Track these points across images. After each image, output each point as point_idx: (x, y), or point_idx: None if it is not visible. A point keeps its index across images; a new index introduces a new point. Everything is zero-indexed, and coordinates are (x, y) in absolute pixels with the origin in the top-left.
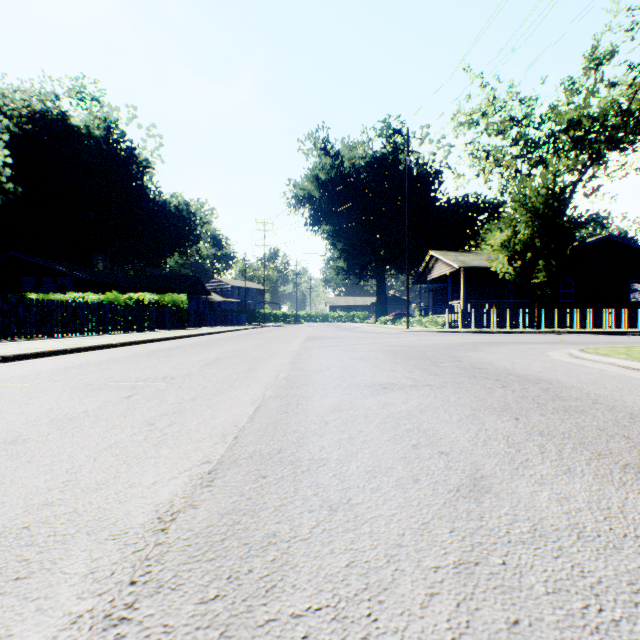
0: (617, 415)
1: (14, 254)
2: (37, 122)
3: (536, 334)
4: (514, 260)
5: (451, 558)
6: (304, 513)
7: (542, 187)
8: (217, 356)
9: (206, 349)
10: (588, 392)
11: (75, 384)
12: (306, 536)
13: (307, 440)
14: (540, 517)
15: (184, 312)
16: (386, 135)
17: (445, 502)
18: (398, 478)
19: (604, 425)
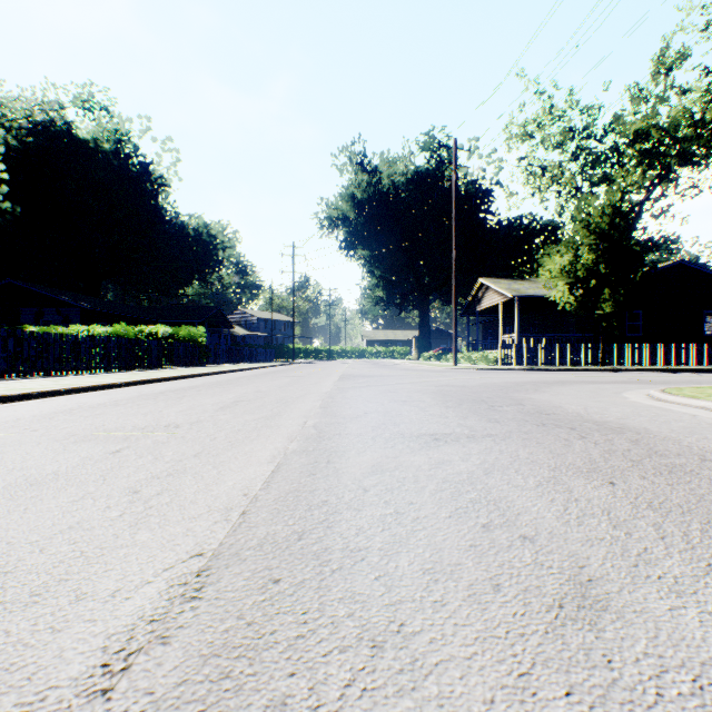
0: None
1: (12, 282)
2: (39, 134)
3: (601, 372)
4: (576, 288)
5: None
6: (333, 654)
7: (608, 205)
8: (235, 398)
9: (224, 390)
10: (689, 445)
11: (56, 434)
12: (335, 706)
13: (339, 517)
14: (701, 661)
15: (202, 347)
16: (430, 149)
17: (547, 630)
18: (470, 583)
19: None
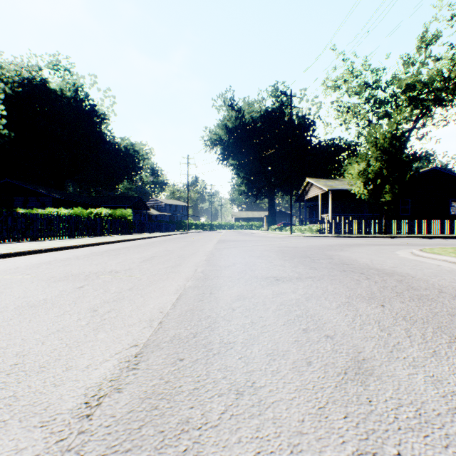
0: None
1: (8, 181)
2: (25, 86)
3: (384, 238)
4: (368, 185)
5: (349, 448)
6: (214, 397)
7: (388, 132)
8: (152, 254)
9: (144, 249)
10: (433, 283)
11: (42, 276)
12: (216, 423)
13: (218, 325)
14: (421, 401)
15: (130, 222)
16: (275, 95)
17: (336, 385)
18: (294, 361)
19: (453, 311)
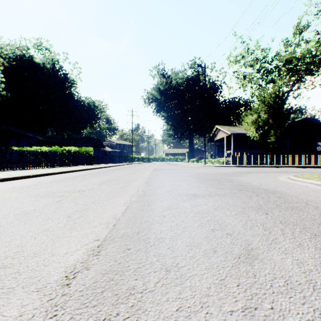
0: (320, 211)
1: (6, 127)
2: (18, 61)
3: (270, 167)
4: (258, 130)
5: (240, 304)
6: (151, 273)
7: (273, 93)
8: (107, 179)
9: (102, 175)
10: (302, 198)
11: (31, 194)
12: (152, 289)
13: (153, 226)
14: (289, 275)
15: (92, 156)
16: (193, 67)
17: (232, 265)
18: (204, 250)
19: (314, 217)
